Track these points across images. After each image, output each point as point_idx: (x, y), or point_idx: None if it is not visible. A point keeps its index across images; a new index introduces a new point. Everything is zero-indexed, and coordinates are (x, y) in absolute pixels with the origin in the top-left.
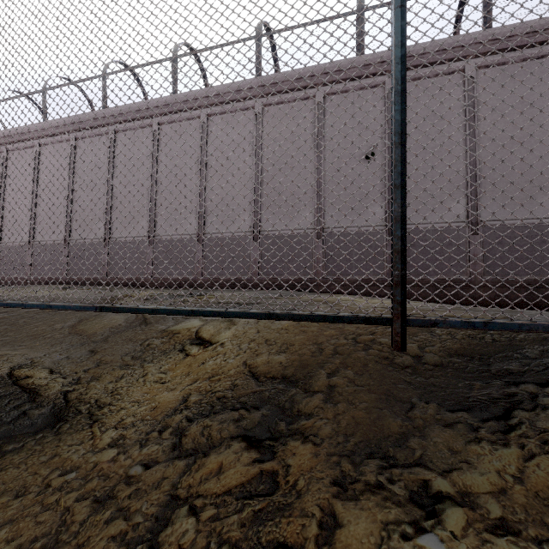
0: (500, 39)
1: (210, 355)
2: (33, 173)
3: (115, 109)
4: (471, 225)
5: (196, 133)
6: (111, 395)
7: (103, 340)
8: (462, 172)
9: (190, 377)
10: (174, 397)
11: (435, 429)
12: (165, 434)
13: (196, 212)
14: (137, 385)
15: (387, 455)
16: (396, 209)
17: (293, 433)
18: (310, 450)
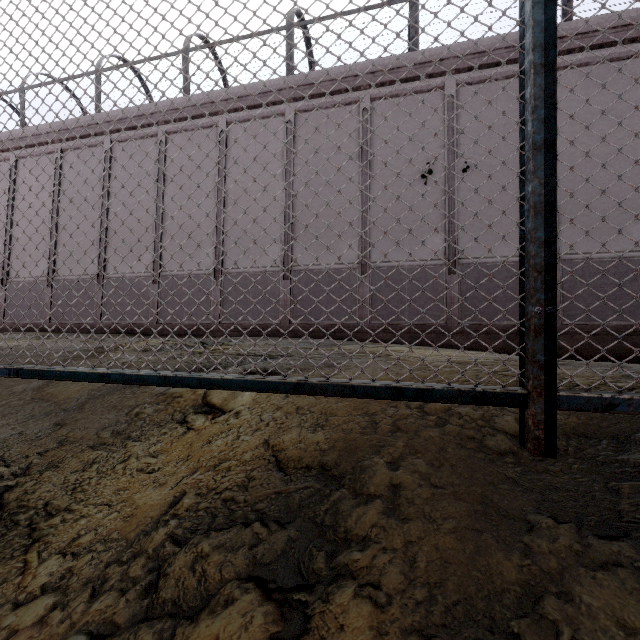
0: (583, 33)
1: (220, 430)
2: (8, 193)
3: (111, 114)
4: None
5: (212, 145)
6: (72, 493)
7: (78, 406)
8: None
9: (189, 464)
10: (160, 498)
11: (580, 576)
12: (134, 569)
13: (213, 242)
14: (113, 476)
15: (508, 636)
16: (537, 190)
17: (339, 577)
18: (370, 620)
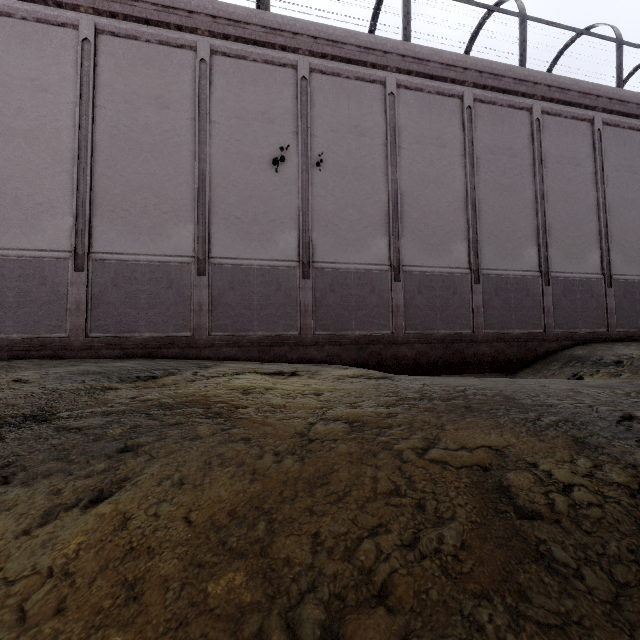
0: (419, 59)
1: None
2: None
3: None
4: (393, 269)
5: None
6: None
7: None
8: (384, 205)
9: None
10: None
11: None
12: None
13: None
14: None
15: None
16: None
17: None
18: None
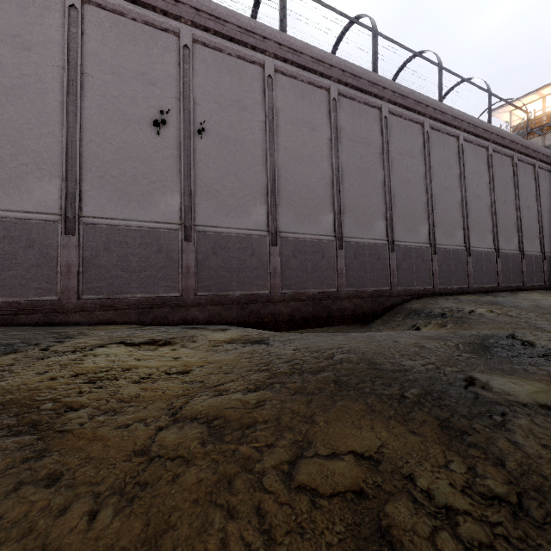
0: (294, 50)
1: None
2: None
3: None
4: (271, 235)
5: None
6: None
7: None
8: (263, 176)
9: None
10: None
11: None
12: None
13: None
14: None
15: None
16: None
17: None
18: None
